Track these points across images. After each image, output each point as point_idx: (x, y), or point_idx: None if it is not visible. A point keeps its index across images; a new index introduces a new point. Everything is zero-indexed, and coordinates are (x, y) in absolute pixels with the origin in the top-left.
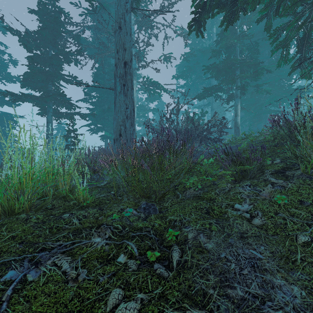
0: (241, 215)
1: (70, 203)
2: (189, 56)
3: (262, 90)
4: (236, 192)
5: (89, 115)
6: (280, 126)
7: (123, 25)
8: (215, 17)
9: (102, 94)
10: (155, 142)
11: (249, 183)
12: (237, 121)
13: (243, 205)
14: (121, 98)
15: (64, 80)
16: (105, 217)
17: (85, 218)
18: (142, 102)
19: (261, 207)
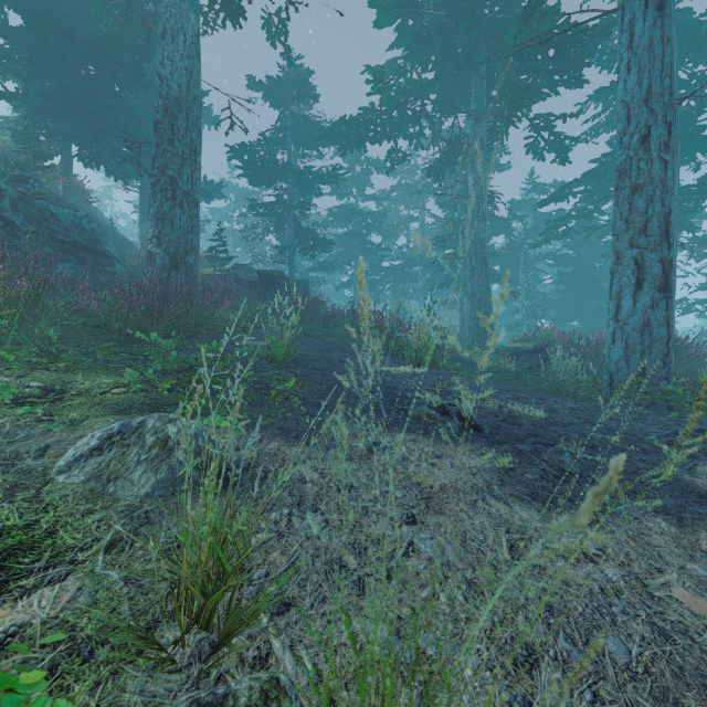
0: None
1: None
2: None
3: None
4: None
5: None
6: None
7: None
8: None
9: None
10: None
11: None
12: None
13: None
14: None
15: None
16: None
17: None
18: None
19: None
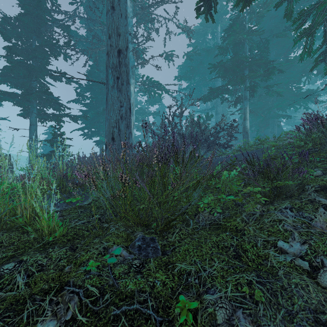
0: (294, 263)
1: (29, 237)
2: (192, 54)
3: (273, 91)
4: (273, 220)
5: (81, 117)
6: (325, 126)
7: (117, 5)
8: (220, 15)
9: (97, 94)
10: (155, 147)
11: (289, 205)
12: (246, 125)
13: (292, 244)
14: (113, 94)
15: (51, 77)
16: (76, 267)
17: (40, 271)
18: (142, 106)
19: (324, 250)
